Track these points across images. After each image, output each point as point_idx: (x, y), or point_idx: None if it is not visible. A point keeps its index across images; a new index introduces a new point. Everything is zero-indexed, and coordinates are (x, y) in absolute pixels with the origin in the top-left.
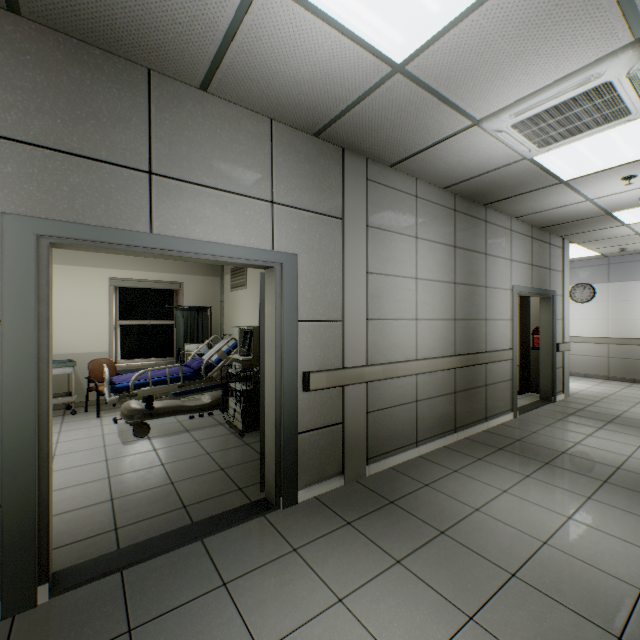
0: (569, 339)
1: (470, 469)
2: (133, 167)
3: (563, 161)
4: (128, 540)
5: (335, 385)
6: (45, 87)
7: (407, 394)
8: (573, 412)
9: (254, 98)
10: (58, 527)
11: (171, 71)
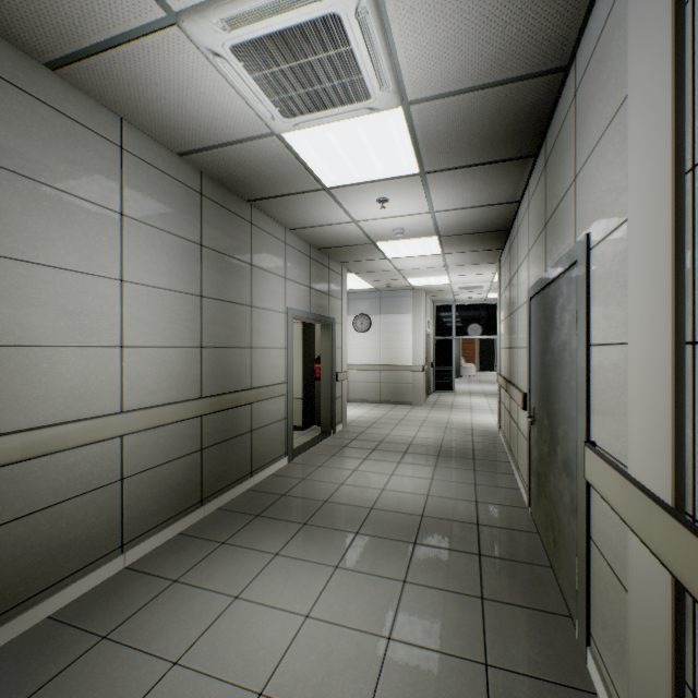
0: (353, 367)
1: (202, 568)
2: None
3: (319, 155)
4: None
5: None
6: None
7: (99, 472)
8: (347, 443)
9: None
10: None
11: None
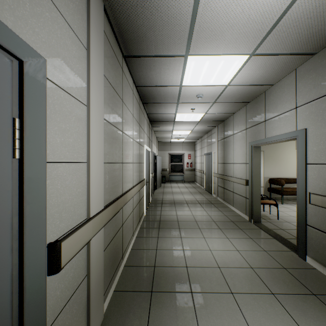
0: None
1: None
2: (262, 121)
3: None
4: (274, 230)
5: None
6: (253, 113)
7: None
8: None
9: (277, 77)
10: (282, 223)
11: (264, 90)
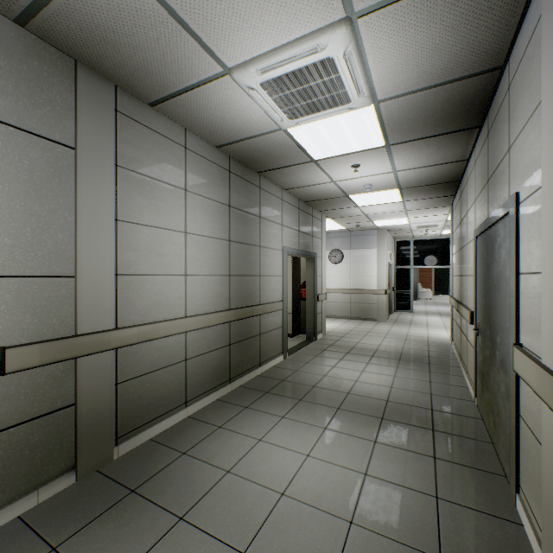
0: (328, 290)
1: (235, 421)
2: None
3: (311, 140)
4: None
5: (59, 359)
6: None
7: (174, 354)
8: (326, 348)
9: None
10: None
11: None
